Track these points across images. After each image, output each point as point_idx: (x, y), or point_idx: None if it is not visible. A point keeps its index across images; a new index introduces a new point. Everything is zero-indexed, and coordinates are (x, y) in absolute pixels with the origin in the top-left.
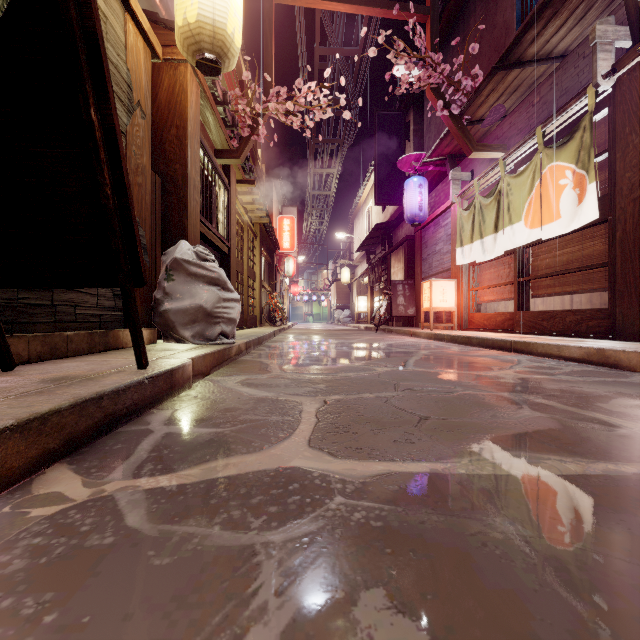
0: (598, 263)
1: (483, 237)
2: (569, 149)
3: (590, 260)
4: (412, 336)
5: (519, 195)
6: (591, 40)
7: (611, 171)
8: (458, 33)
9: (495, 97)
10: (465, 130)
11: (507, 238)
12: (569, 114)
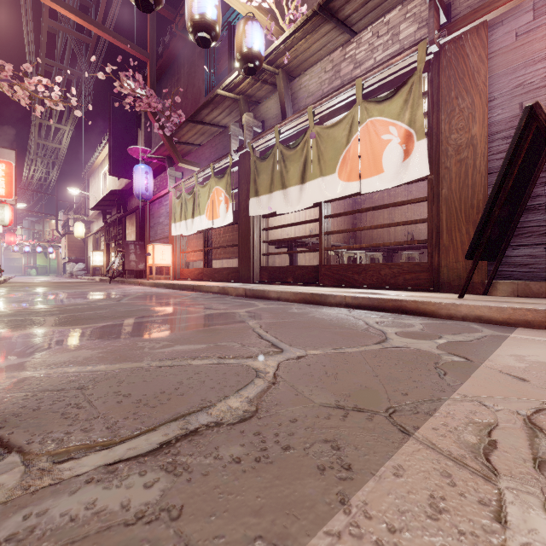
0: (235, 244)
1: (187, 219)
2: (223, 182)
3: (234, 242)
4: (140, 285)
5: (204, 199)
6: (229, 131)
7: (239, 199)
8: (174, 73)
9: (192, 133)
10: (175, 147)
11: (198, 223)
12: (224, 162)
